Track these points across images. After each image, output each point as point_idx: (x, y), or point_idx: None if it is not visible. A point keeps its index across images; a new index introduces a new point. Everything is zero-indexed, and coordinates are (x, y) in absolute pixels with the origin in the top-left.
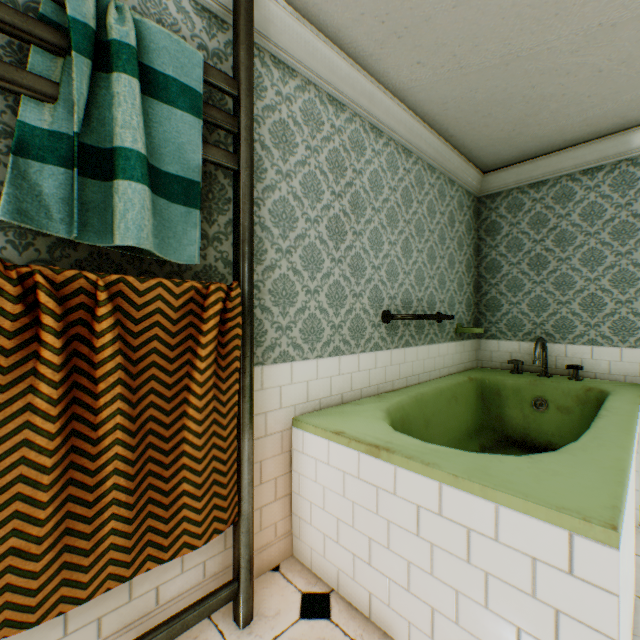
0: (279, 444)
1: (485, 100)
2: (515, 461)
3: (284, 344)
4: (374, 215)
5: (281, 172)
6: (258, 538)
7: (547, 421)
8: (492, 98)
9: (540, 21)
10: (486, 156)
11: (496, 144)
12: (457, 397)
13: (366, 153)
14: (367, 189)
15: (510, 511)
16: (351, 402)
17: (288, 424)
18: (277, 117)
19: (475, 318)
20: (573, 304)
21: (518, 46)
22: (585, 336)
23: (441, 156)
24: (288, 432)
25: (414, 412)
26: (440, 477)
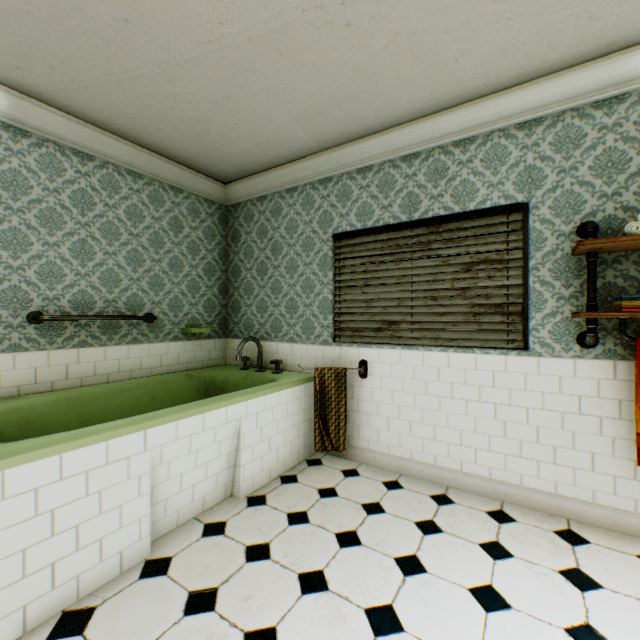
0: None
1: (140, 115)
2: None
3: None
4: (12, 215)
5: None
6: None
7: None
8: (145, 114)
9: (101, 49)
10: (209, 168)
11: (204, 158)
12: (158, 394)
13: None
14: None
15: None
16: None
17: None
18: None
19: (224, 319)
20: (282, 307)
21: (108, 69)
22: (289, 335)
23: (148, 163)
24: None
25: (60, 411)
26: None
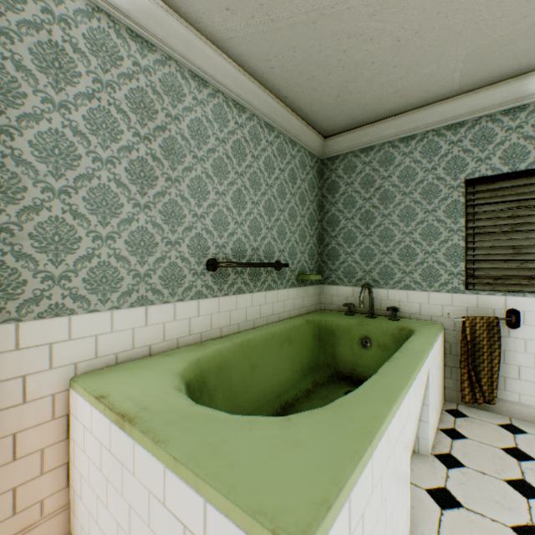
0: (49, 410)
1: (305, 61)
2: (267, 427)
3: (57, 296)
4: (197, 163)
5: (52, 101)
6: (10, 524)
7: (371, 357)
8: (311, 59)
9: None
10: (323, 121)
11: (328, 109)
12: (292, 339)
13: (186, 100)
14: (187, 136)
15: (215, 510)
16: (162, 353)
17: (64, 385)
18: (45, 37)
19: (319, 266)
20: (393, 254)
21: (319, 1)
22: (402, 282)
23: (279, 116)
24: (64, 394)
25: (237, 358)
26: (165, 459)
